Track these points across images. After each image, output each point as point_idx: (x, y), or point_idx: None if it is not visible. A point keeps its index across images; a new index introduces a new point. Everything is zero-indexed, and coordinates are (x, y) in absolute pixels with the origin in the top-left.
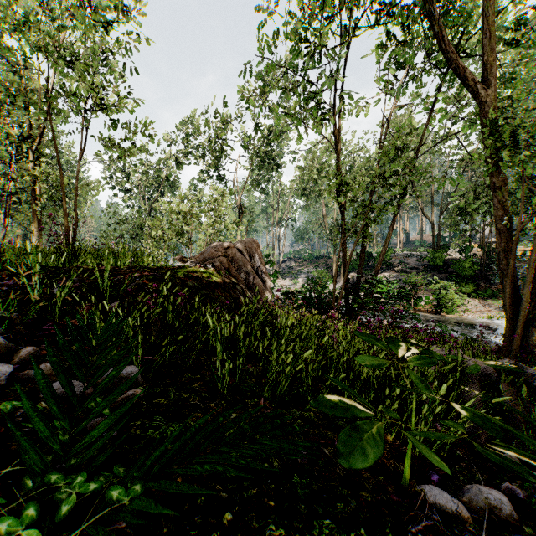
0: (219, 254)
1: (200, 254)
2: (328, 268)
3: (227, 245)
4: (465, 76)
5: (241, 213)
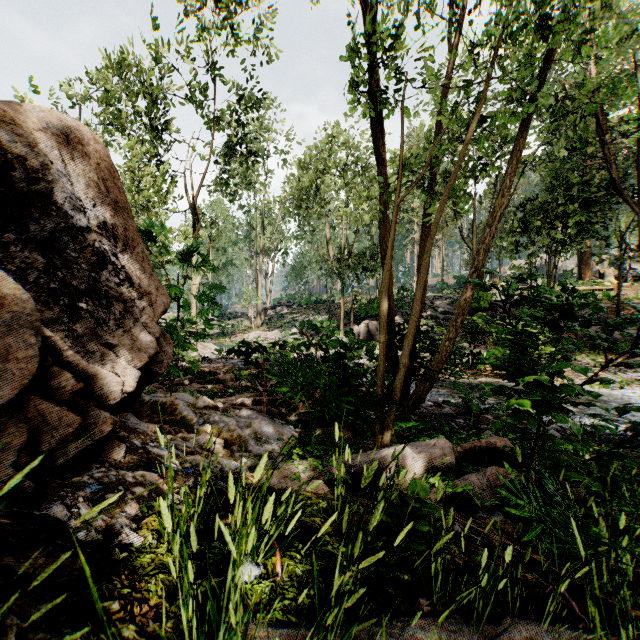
0: None
1: None
2: (332, 315)
3: None
4: None
5: (198, 223)
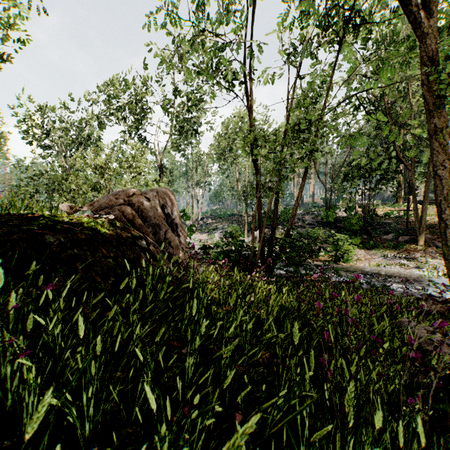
0: (121, 202)
1: (95, 201)
2: (240, 224)
3: (132, 192)
4: (404, 3)
5: (162, 173)
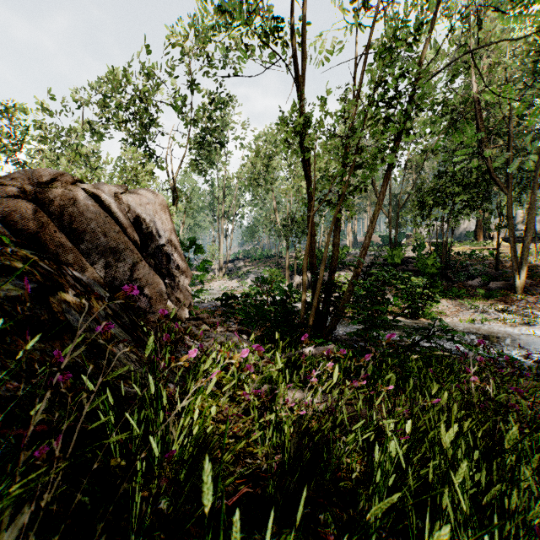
0: (13, 192)
1: None
2: (280, 268)
3: (49, 176)
4: None
5: (176, 198)
